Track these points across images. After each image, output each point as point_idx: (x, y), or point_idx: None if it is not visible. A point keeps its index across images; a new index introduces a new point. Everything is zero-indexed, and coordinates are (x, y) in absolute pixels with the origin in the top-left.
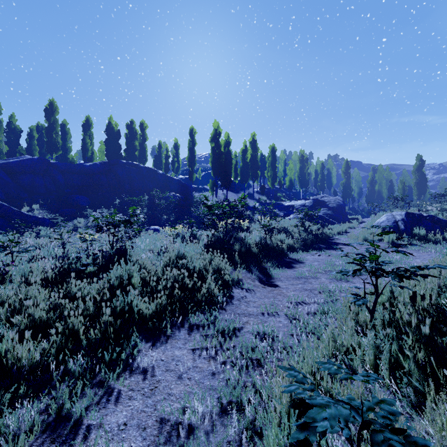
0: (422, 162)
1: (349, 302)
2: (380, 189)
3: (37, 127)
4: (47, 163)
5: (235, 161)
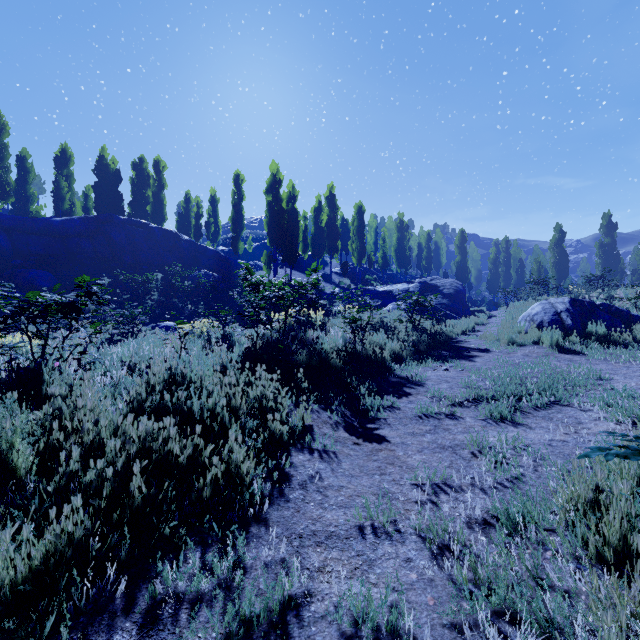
0: (563, 234)
1: (577, 501)
2: (506, 272)
3: None
4: None
5: (303, 226)
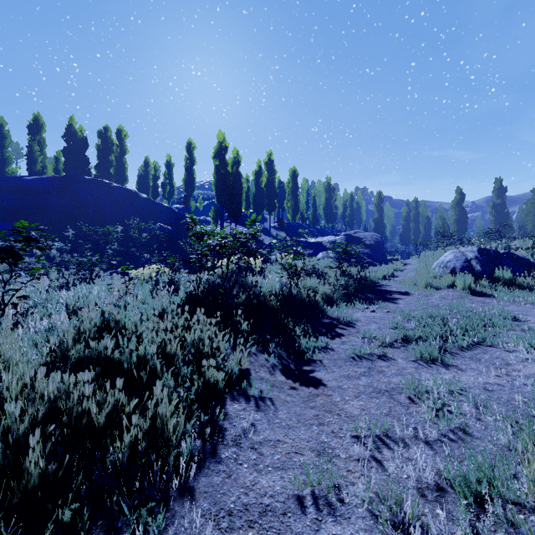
0: (463, 196)
1: None
2: (415, 227)
3: None
4: None
5: (246, 187)
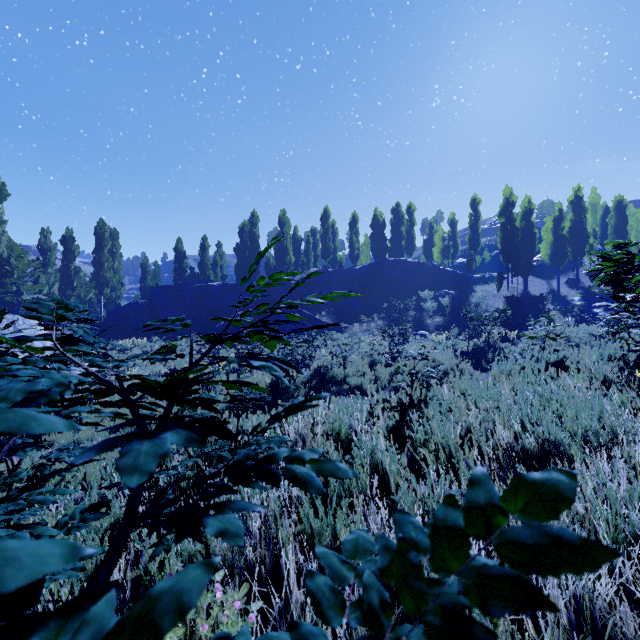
0: None
1: None
2: None
3: (311, 231)
4: (328, 273)
5: (545, 232)
